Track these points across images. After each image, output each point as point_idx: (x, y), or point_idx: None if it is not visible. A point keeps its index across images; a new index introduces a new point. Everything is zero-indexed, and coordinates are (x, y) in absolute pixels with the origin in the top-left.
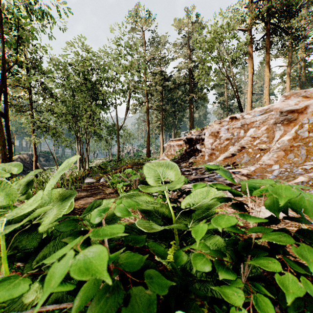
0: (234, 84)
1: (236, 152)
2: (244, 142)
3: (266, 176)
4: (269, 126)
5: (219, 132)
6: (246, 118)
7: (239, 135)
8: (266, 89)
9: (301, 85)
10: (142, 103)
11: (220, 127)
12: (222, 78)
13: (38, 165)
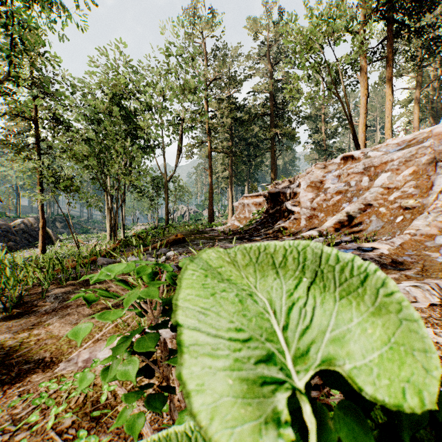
0: (347, 106)
1: (357, 214)
2: (370, 196)
3: (430, 257)
4: (419, 168)
5: (324, 181)
6: (373, 157)
7: (360, 185)
8: (387, 119)
9: (434, 116)
10: (201, 144)
11: (325, 173)
12: (318, 106)
13: (50, 234)
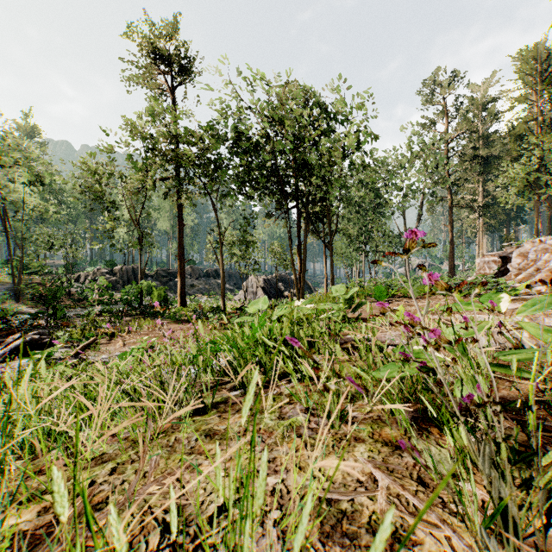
0: None
1: (533, 272)
2: (538, 264)
3: None
4: None
5: (528, 253)
6: (545, 244)
7: (539, 258)
8: None
9: None
10: (440, 199)
11: (531, 247)
12: None
13: (310, 285)
